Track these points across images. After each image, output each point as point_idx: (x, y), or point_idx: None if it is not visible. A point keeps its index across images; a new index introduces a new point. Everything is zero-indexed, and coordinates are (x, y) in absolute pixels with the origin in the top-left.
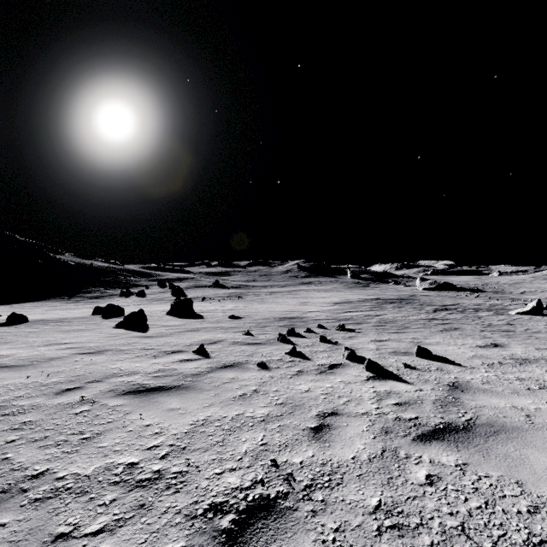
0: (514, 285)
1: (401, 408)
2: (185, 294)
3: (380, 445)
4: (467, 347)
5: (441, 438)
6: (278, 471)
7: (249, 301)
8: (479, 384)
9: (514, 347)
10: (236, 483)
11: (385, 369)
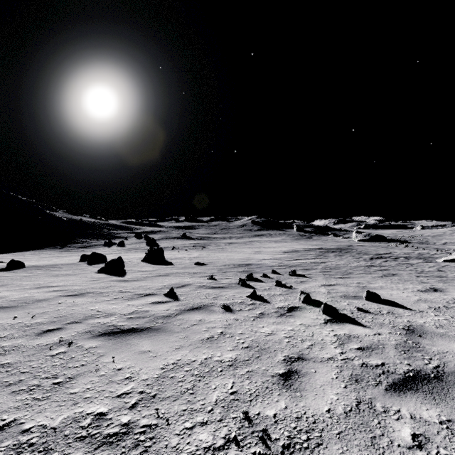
0: (437, 237)
1: (365, 354)
2: (157, 244)
3: (353, 396)
4: (409, 291)
5: (415, 388)
6: (251, 426)
7: (212, 250)
8: (434, 328)
9: (452, 291)
10: (208, 441)
11: (340, 312)
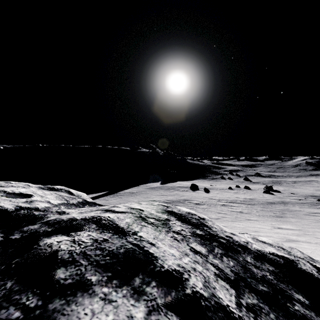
0: None
1: None
2: (249, 180)
3: None
4: None
5: None
6: None
7: (287, 186)
8: None
9: None
10: None
11: None
